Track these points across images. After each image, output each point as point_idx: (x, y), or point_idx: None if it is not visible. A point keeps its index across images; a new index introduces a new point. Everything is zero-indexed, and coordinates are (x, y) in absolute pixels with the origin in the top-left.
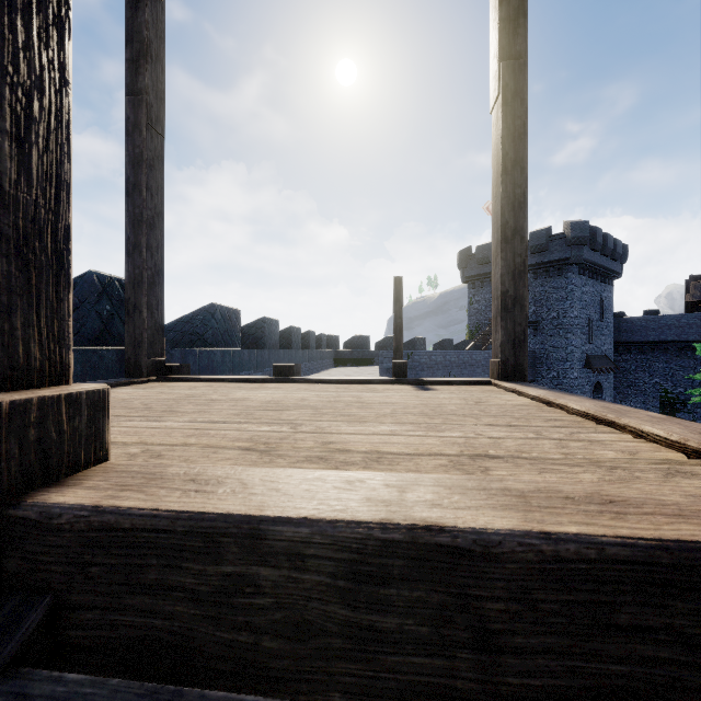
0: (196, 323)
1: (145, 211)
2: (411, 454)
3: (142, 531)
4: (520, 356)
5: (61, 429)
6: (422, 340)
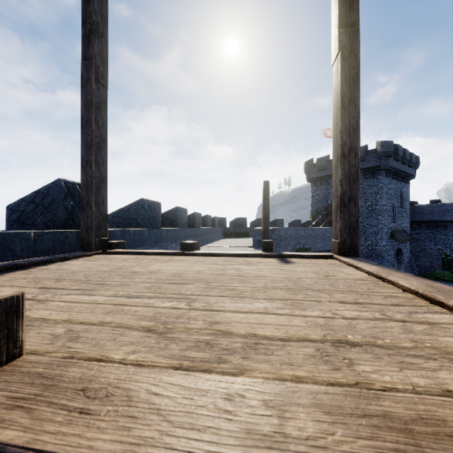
0: (132, 212)
1: (94, 139)
2: (282, 338)
3: None
4: (354, 238)
5: None
6: (281, 220)
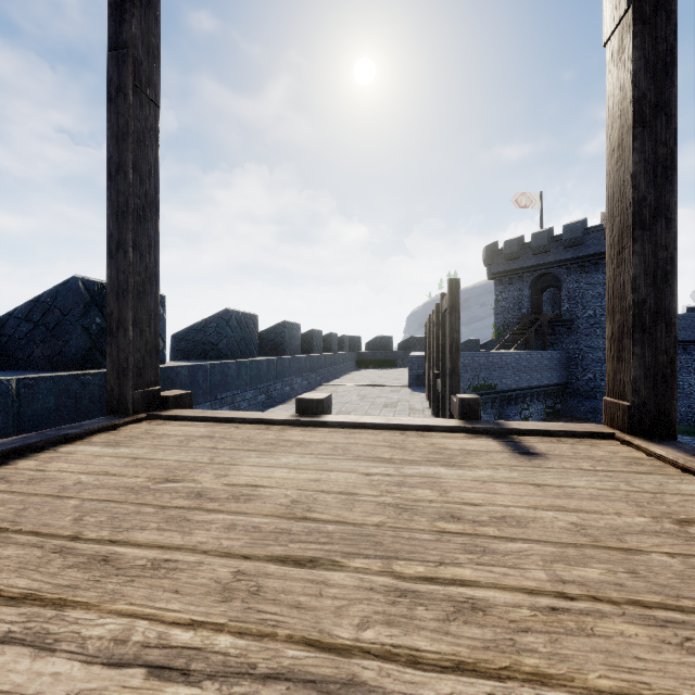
0: (209, 331)
1: (131, 199)
2: None
3: None
4: (665, 399)
5: None
6: None
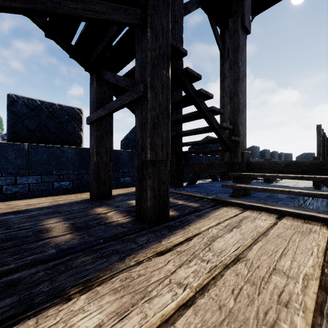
0: None
1: (225, 119)
2: None
3: (262, 163)
4: None
5: (248, 156)
6: None
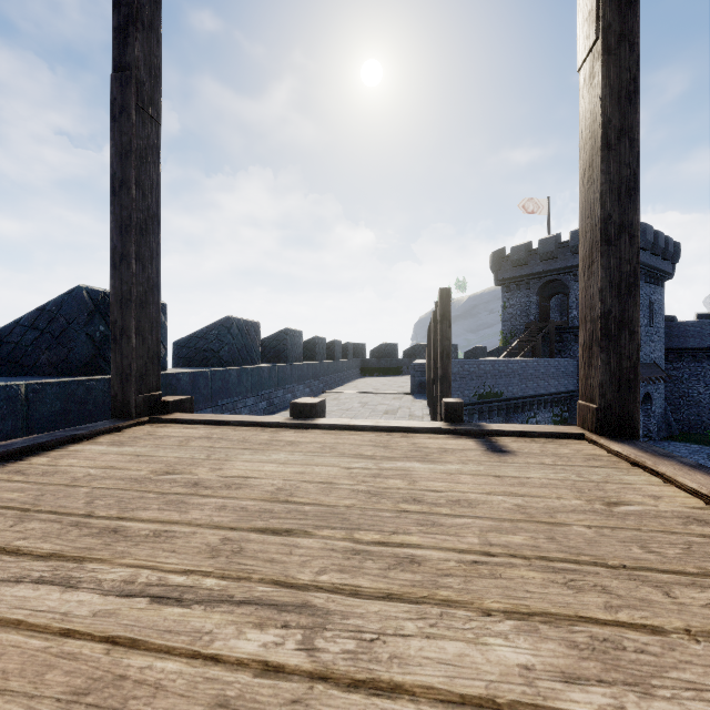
0: (211, 339)
1: (134, 214)
2: None
3: None
4: (629, 402)
5: None
6: (453, 347)
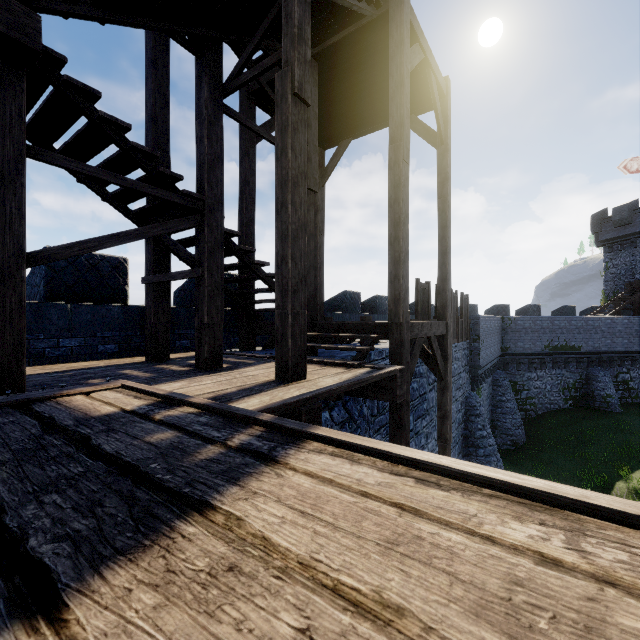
0: (338, 300)
1: (318, 264)
2: None
3: (322, 323)
4: (445, 311)
5: (314, 316)
6: (535, 307)
